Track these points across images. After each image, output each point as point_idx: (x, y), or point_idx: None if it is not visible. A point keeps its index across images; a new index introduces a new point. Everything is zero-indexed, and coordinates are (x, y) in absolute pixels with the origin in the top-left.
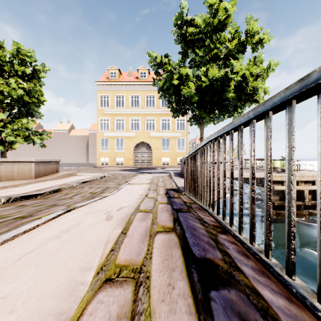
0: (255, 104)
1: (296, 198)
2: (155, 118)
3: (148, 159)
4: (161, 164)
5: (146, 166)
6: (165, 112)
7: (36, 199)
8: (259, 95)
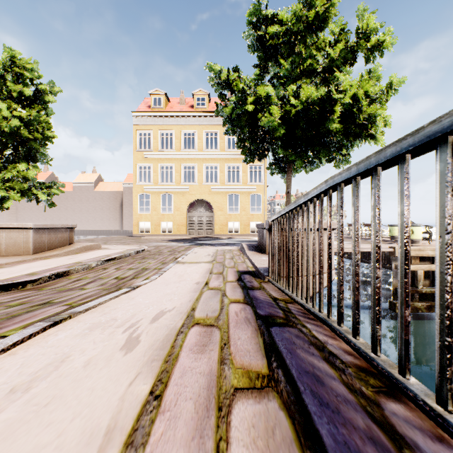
0: (369, 141)
1: (430, 283)
2: (219, 164)
3: (208, 225)
4: (227, 231)
5: (205, 234)
6: (232, 156)
7: (22, 291)
8: (377, 127)
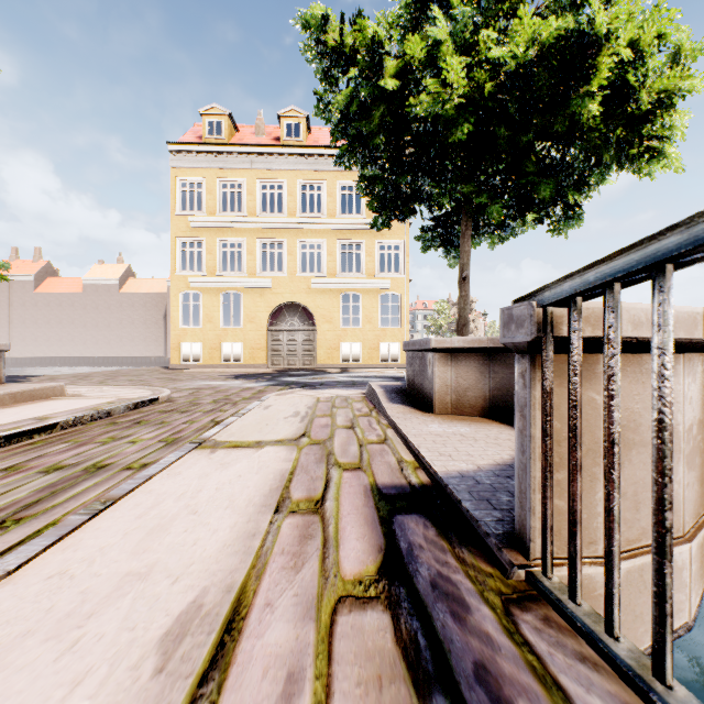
0: (637, 168)
1: None
2: (325, 241)
3: (305, 348)
4: (340, 359)
5: (301, 365)
6: (349, 226)
7: None
8: (666, 131)
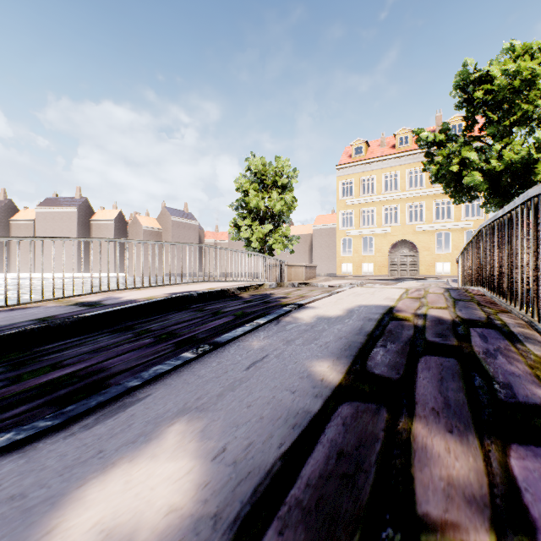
0: None
1: None
2: (424, 202)
3: (411, 266)
4: (435, 272)
5: (409, 275)
6: (441, 191)
7: None
8: None
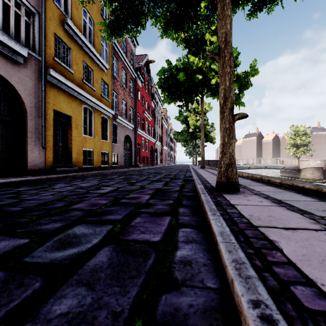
0: None
1: None
2: None
3: None
4: None
5: None
6: None
7: None
8: None
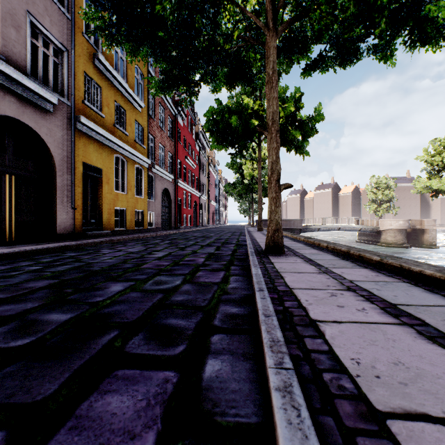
0: None
1: None
2: None
3: None
4: None
5: None
6: None
7: None
8: None
